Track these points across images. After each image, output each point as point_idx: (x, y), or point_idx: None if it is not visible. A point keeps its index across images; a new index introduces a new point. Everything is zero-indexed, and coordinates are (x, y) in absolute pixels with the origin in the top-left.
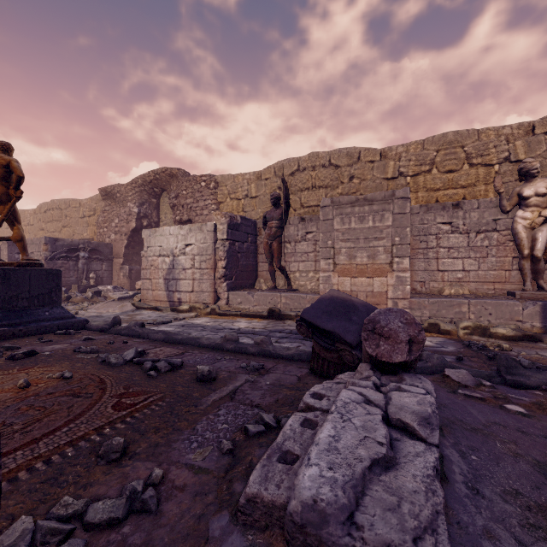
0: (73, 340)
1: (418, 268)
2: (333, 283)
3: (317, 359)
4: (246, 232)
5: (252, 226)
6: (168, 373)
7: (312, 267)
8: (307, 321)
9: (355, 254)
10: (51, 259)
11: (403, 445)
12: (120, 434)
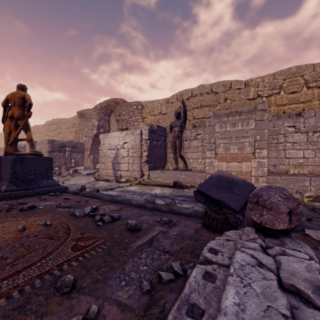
0: (58, 199)
1: (271, 156)
2: (215, 166)
3: (208, 218)
4: (160, 135)
5: (163, 131)
6: (110, 223)
7: (200, 155)
8: (201, 192)
9: (229, 147)
10: (51, 152)
11: (303, 315)
12: (73, 270)
